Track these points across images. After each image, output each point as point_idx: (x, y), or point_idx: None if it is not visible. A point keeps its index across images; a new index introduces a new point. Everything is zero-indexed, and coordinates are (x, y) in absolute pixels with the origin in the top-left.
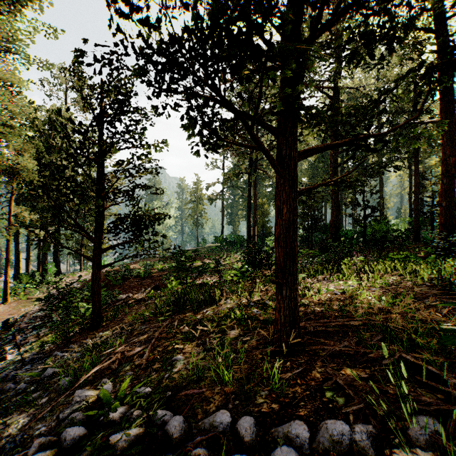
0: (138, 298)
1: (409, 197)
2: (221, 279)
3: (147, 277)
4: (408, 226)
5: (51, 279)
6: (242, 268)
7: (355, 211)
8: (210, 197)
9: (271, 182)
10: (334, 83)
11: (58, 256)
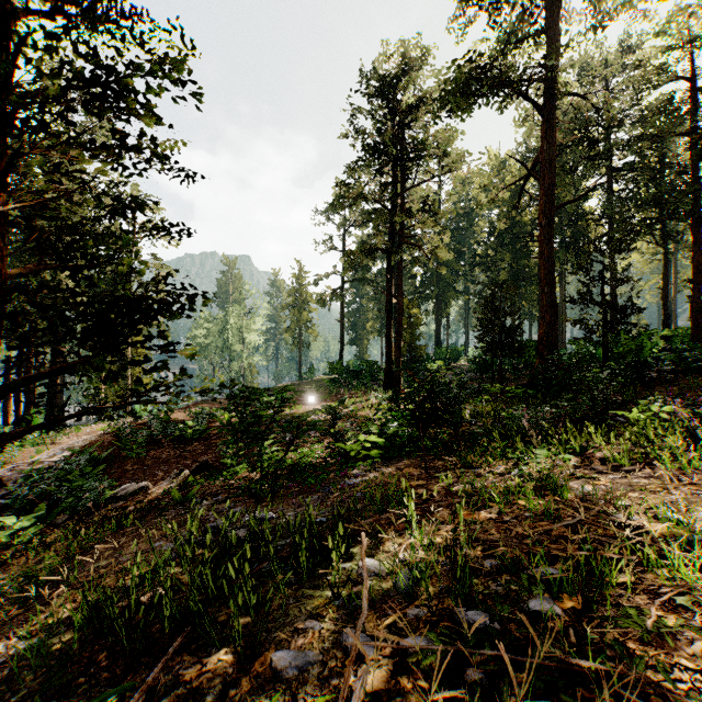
0: (157, 495)
1: (662, 295)
2: (341, 451)
3: (198, 439)
4: (664, 345)
5: (34, 439)
6: (385, 424)
7: (587, 314)
8: (321, 296)
9: (423, 272)
10: (553, 73)
11: (57, 397)
